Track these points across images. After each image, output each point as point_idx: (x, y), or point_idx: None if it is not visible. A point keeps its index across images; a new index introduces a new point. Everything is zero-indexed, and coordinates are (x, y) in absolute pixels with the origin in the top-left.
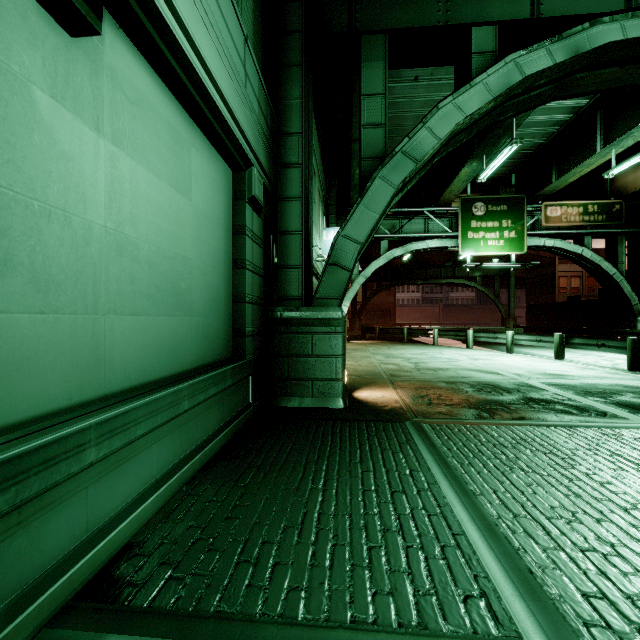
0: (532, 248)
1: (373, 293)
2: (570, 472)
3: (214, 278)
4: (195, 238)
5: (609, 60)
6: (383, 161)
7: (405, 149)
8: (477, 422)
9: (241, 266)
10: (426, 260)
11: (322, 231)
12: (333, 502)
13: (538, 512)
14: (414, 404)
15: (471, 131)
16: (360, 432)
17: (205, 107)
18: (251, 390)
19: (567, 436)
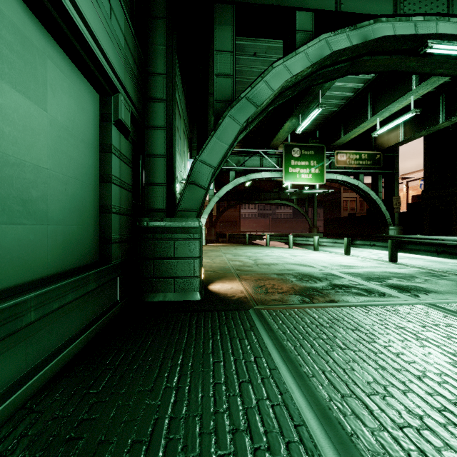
0: (329, 180)
1: (224, 209)
2: (374, 346)
3: (77, 189)
4: (52, 149)
5: (384, 49)
6: (232, 103)
7: (248, 96)
8: (302, 306)
9: (108, 180)
10: (261, 187)
11: (186, 162)
12: (185, 402)
13: (359, 389)
14: (255, 293)
15: (295, 89)
16: (213, 322)
17: (60, 19)
18: (119, 289)
19: (365, 314)
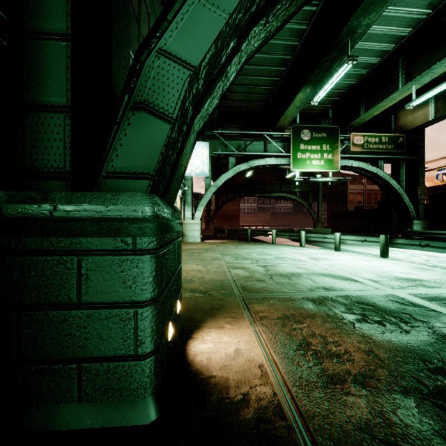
0: (342, 168)
1: (223, 203)
2: None
3: None
4: None
5: None
6: None
7: None
8: None
9: None
10: (261, 180)
11: None
12: None
13: None
14: (297, 383)
15: None
16: None
17: None
18: None
19: None
